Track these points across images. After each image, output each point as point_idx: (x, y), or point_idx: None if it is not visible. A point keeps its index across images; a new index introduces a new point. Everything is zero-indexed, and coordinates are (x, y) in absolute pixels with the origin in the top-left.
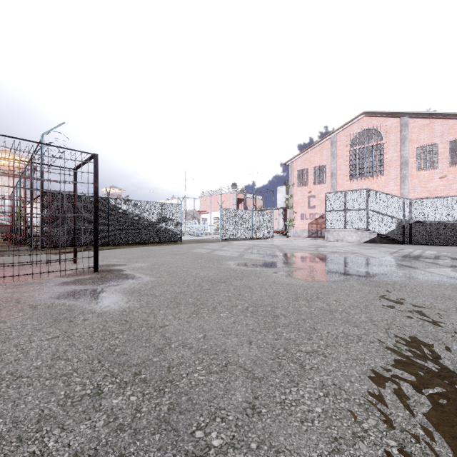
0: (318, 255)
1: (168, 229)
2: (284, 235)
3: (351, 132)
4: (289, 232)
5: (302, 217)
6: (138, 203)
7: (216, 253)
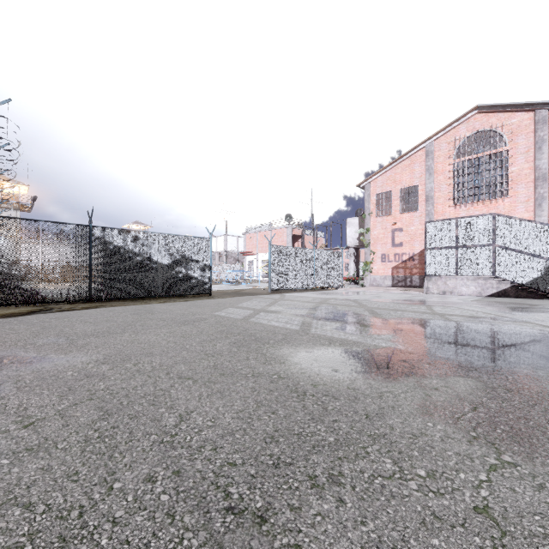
0: (458, 328)
1: (190, 276)
2: (356, 283)
3: (457, 137)
4: (365, 279)
5: (383, 259)
6: (142, 236)
7: (258, 320)
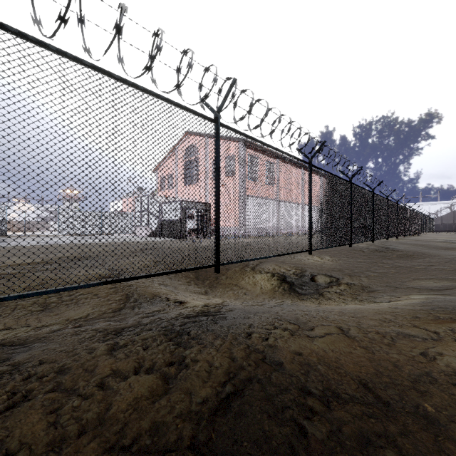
0: None
1: None
2: None
3: (184, 147)
4: None
5: None
6: None
7: None
